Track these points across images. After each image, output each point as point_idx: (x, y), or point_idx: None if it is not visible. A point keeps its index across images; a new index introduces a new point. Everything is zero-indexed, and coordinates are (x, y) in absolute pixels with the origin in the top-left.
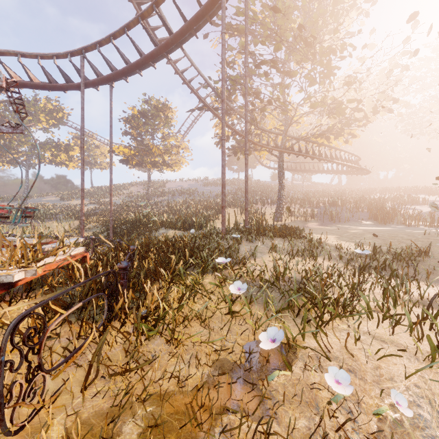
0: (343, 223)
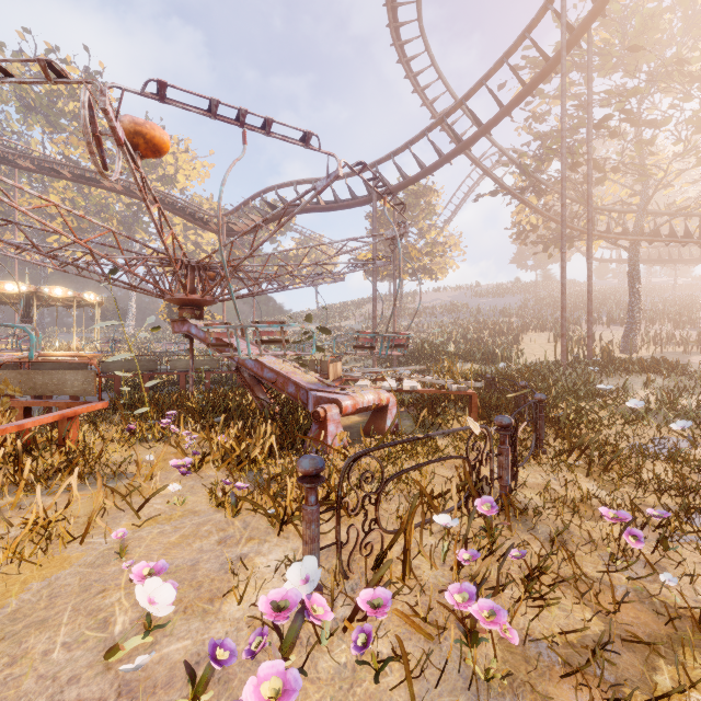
0: None
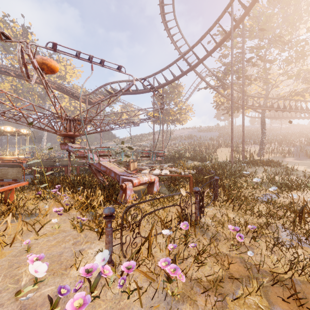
0: None
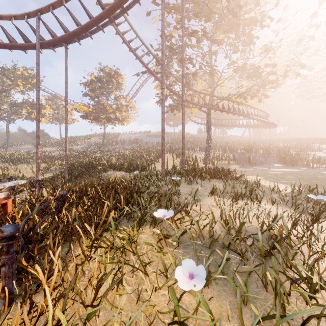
0: (259, 166)
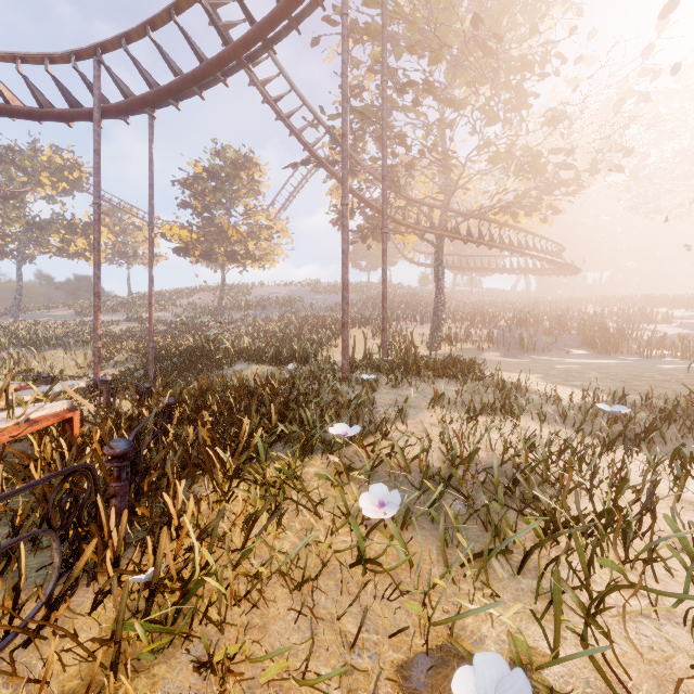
0: (540, 354)
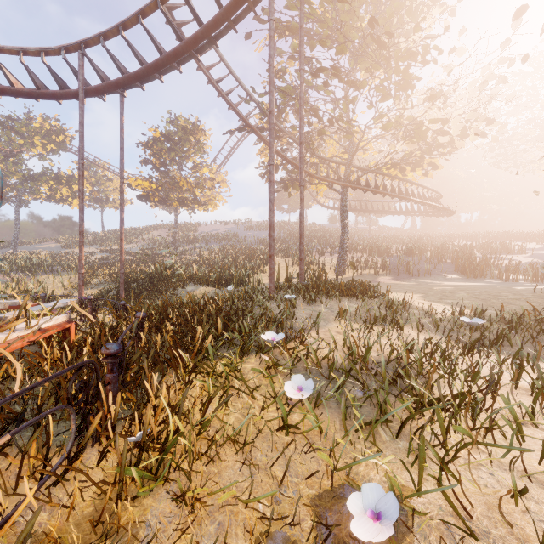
0: (423, 278)
